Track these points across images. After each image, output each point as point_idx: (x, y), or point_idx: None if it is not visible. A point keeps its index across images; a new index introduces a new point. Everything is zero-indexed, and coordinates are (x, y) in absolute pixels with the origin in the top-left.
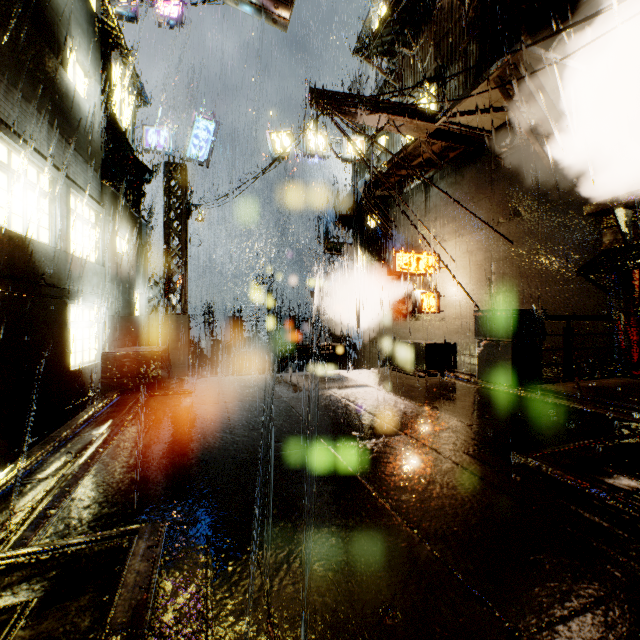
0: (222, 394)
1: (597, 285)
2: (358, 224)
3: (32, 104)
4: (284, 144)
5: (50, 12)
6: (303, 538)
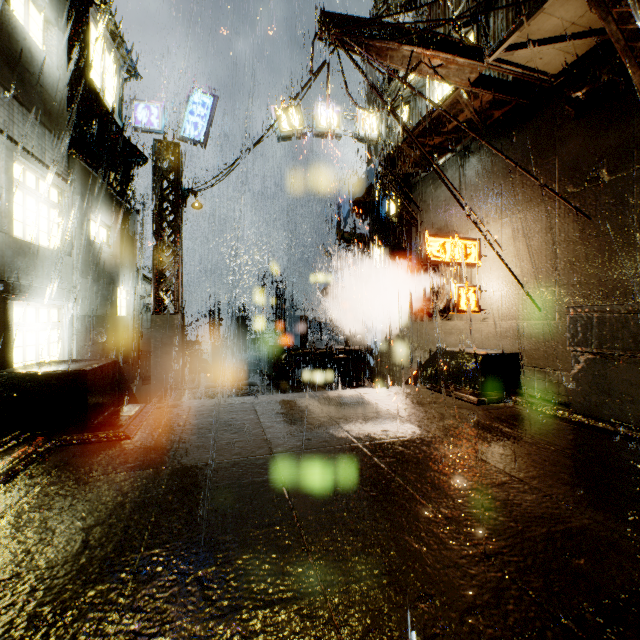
0: (176, 442)
1: None
2: (375, 211)
3: None
4: (291, 121)
5: None
6: None
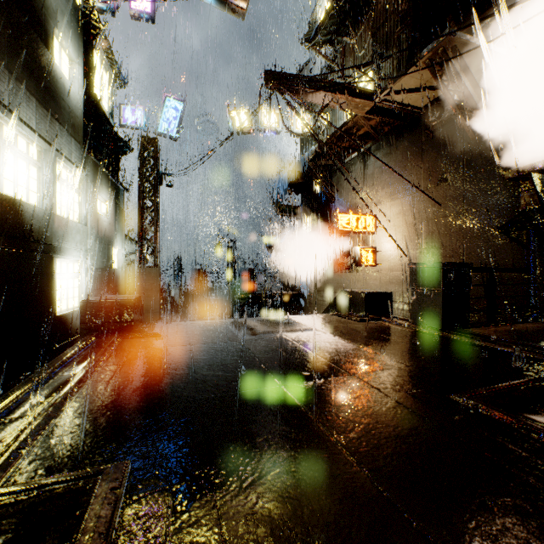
0: (187, 337)
1: (516, 241)
2: (305, 189)
3: (22, 83)
4: (242, 121)
5: (38, 4)
6: (259, 478)
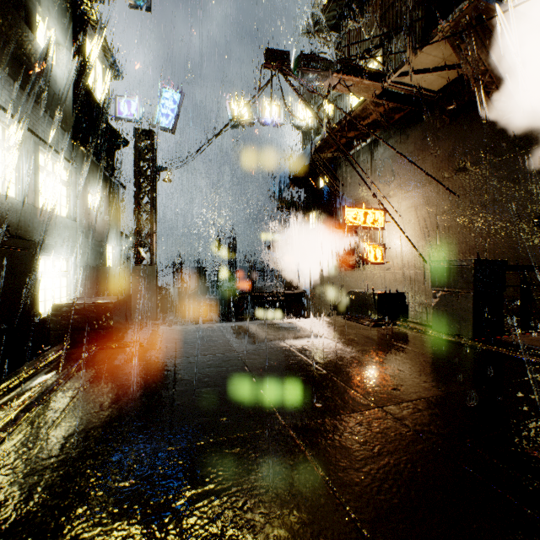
0: (174, 347)
1: None
2: (308, 184)
3: None
4: (242, 113)
5: None
6: None
